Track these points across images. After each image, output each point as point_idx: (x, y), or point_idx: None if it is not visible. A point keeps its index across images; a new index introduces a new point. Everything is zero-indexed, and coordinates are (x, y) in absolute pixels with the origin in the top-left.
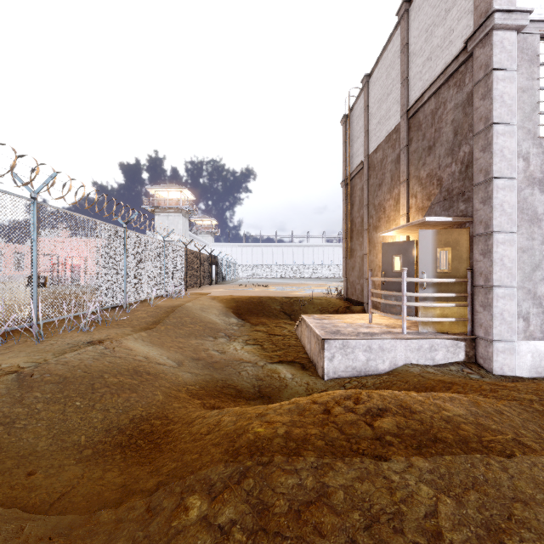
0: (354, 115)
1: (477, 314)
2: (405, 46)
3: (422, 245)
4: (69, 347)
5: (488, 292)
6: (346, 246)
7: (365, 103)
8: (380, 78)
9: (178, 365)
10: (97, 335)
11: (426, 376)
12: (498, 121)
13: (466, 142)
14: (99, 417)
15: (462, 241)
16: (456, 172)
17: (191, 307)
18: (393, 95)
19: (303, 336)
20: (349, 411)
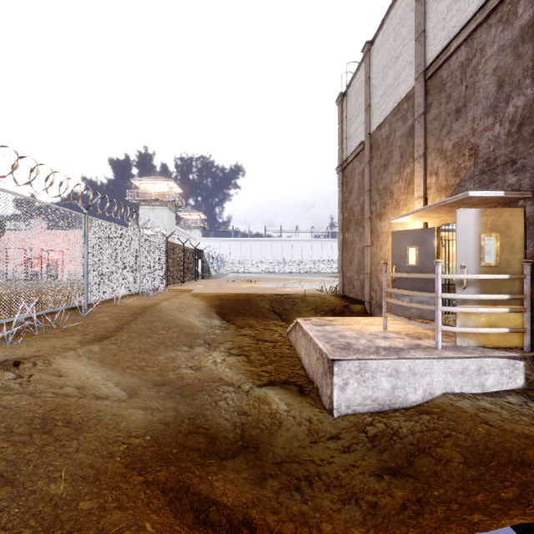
0: (351, 91)
1: None
2: None
3: (461, 229)
4: None
5: None
6: (342, 238)
7: (366, 74)
8: (386, 42)
9: (129, 397)
10: (22, 351)
11: (491, 421)
12: None
13: (518, 92)
14: None
15: (515, 225)
16: (502, 134)
17: (167, 307)
18: (404, 57)
19: (299, 344)
20: None
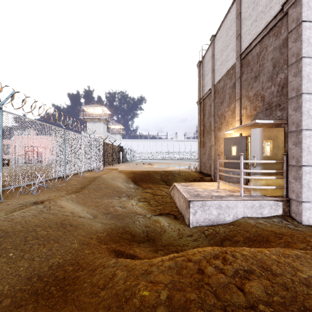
0: (205, 60)
1: (290, 183)
2: (239, 14)
3: (253, 138)
4: (19, 206)
5: (298, 170)
6: (200, 140)
7: (212, 52)
8: (222, 36)
9: (94, 218)
10: (41, 197)
11: (260, 226)
12: (306, 55)
13: (282, 71)
14: (25, 266)
15: (280, 136)
16: (275, 91)
17: (106, 177)
18: (231, 46)
19: (175, 196)
20: (220, 273)
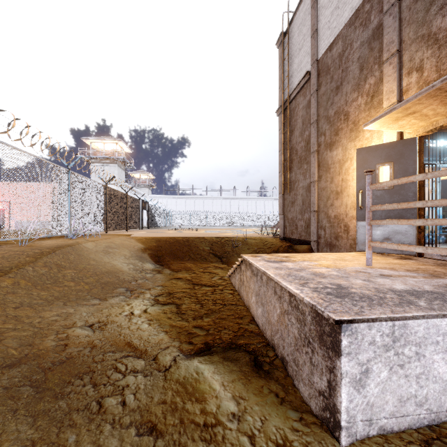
0: (294, 26)
1: None
2: None
3: None
4: None
5: None
6: (283, 180)
7: None
8: None
9: None
10: None
11: None
12: None
13: None
14: None
15: None
16: None
17: (90, 248)
18: None
19: (246, 288)
20: None
